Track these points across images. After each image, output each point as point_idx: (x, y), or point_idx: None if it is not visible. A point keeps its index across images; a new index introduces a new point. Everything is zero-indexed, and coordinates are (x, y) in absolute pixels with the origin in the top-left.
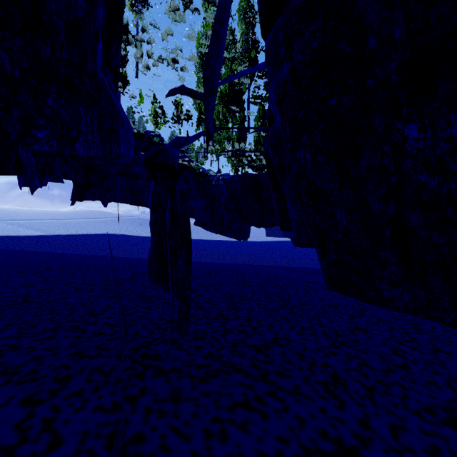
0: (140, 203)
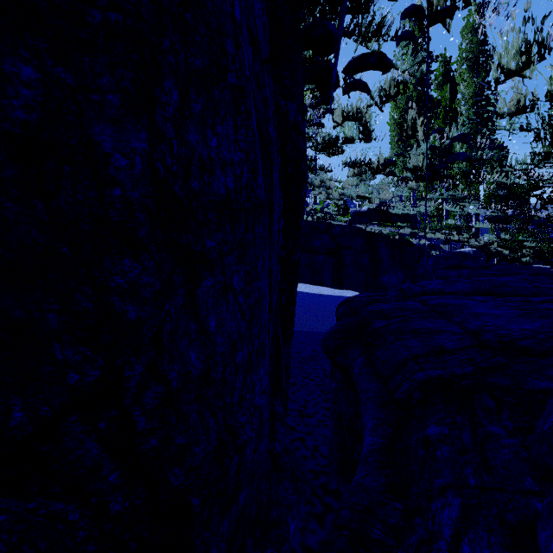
0: (320, 282)
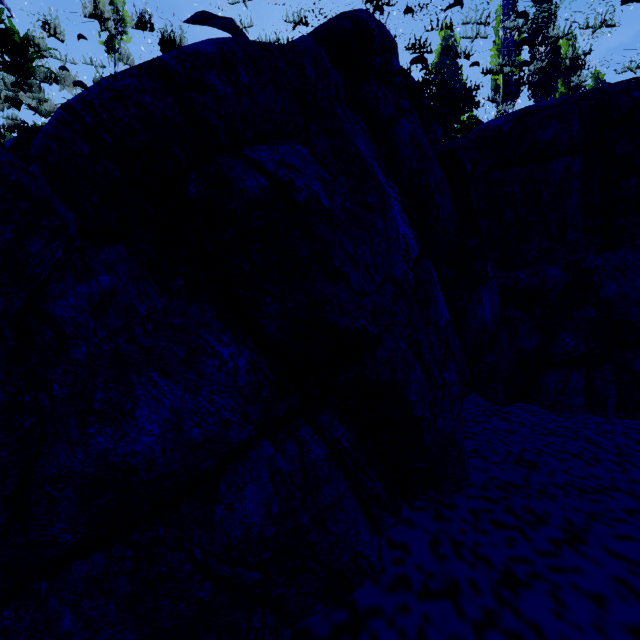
0: None
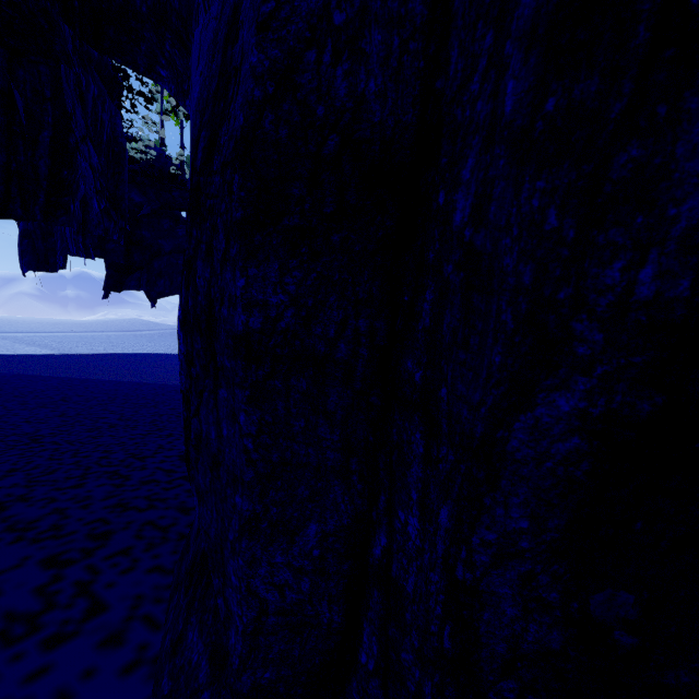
0: None
